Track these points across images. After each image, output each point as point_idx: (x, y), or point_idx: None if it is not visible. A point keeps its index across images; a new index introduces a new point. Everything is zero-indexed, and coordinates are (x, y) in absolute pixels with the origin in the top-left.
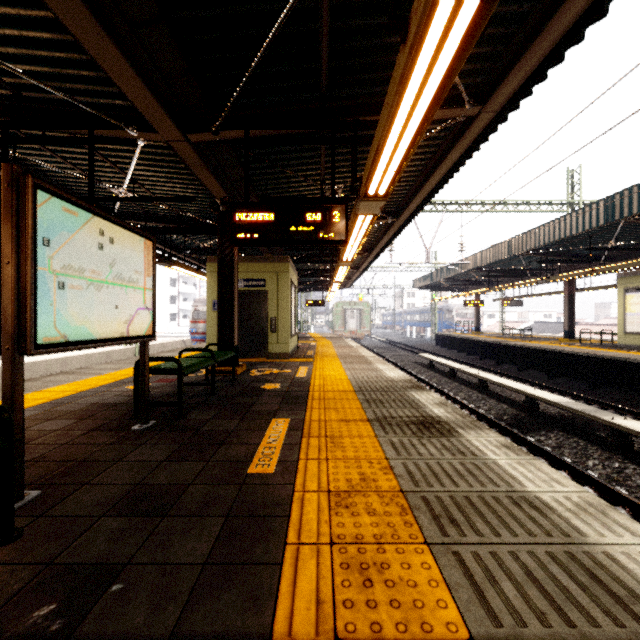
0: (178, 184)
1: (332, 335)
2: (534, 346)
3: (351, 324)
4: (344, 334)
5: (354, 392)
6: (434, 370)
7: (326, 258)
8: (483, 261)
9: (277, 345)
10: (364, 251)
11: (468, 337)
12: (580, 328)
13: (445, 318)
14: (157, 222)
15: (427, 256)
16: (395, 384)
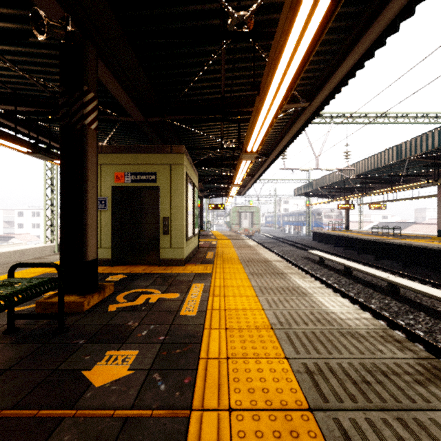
0: (12, 21)
1: (230, 233)
2: (424, 245)
3: (244, 223)
4: (239, 231)
5: (314, 419)
6: (326, 267)
7: (226, 162)
8: (366, 168)
9: (170, 250)
10: (262, 156)
11: (345, 235)
12: (417, 226)
13: (315, 219)
14: (32, 107)
15: (316, 163)
16: (376, 353)
